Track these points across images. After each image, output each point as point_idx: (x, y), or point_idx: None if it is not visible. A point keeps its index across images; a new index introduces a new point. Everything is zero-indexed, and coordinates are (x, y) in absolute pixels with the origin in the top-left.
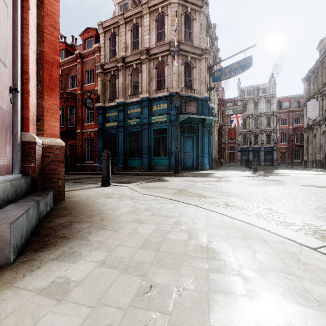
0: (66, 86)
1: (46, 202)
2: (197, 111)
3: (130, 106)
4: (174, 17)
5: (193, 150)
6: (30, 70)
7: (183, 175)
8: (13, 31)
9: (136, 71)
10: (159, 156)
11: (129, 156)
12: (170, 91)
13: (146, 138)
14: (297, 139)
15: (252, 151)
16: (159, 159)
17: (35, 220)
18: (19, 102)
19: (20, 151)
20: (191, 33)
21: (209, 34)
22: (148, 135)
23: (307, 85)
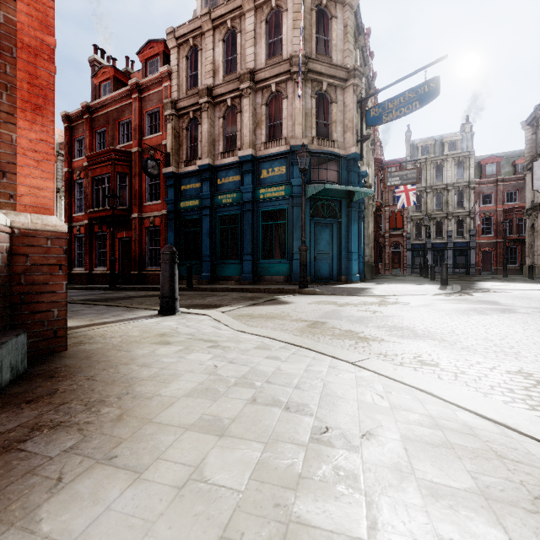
0: (115, 140)
1: None
2: (339, 179)
3: (221, 171)
4: (298, 13)
5: (331, 247)
6: None
7: (314, 293)
8: None
9: (232, 111)
10: (271, 257)
11: (220, 258)
12: (292, 143)
13: (250, 227)
14: (511, 229)
15: (431, 250)
16: (272, 263)
17: None
18: None
19: None
20: (328, 42)
21: (360, 44)
22: (254, 221)
23: (532, 133)
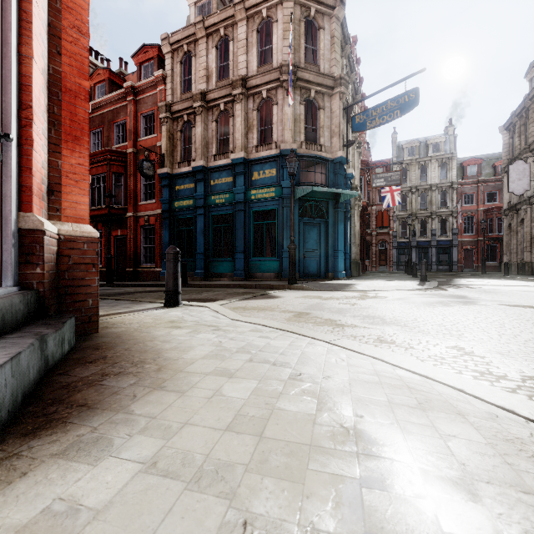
0: (110, 141)
1: (60, 337)
2: (326, 181)
3: (214, 172)
4: (288, 24)
5: (319, 246)
6: (35, 103)
7: (302, 288)
8: (2, 32)
9: (224, 115)
10: (262, 255)
11: (213, 256)
12: (282, 148)
13: (242, 226)
14: (491, 228)
15: (416, 248)
16: (263, 260)
17: (35, 372)
18: (14, 159)
19: (16, 246)
20: (316, 51)
21: (346, 53)
22: (245, 220)
23: (509, 137)
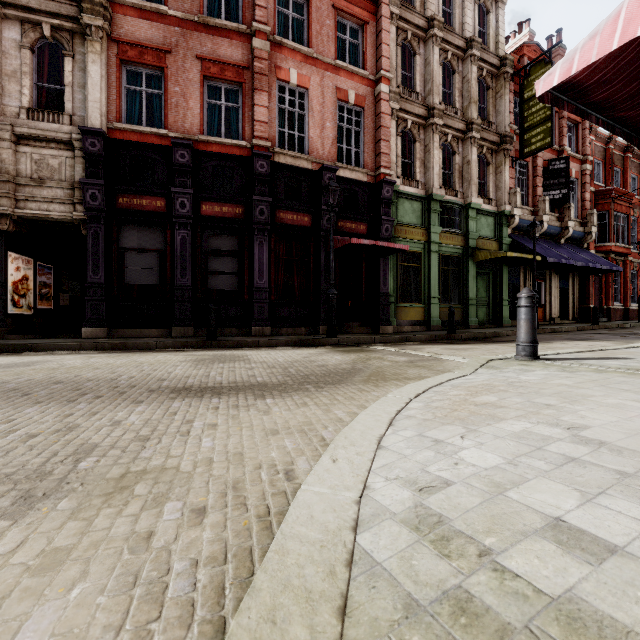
0: None
1: None
2: None
3: None
4: None
5: None
6: None
7: None
8: None
9: None
10: None
11: None
12: None
13: None
14: None
15: None
16: None
17: None
18: None
19: None
20: None
21: None
22: None
23: None
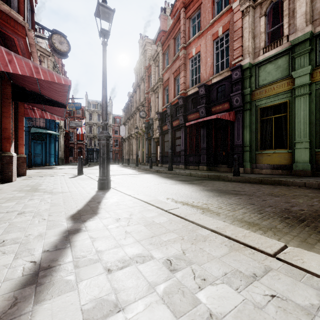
0: None
1: None
2: (45, 126)
3: None
4: None
5: (42, 152)
6: None
7: (35, 169)
8: None
9: None
10: None
11: None
12: None
13: None
14: None
15: (96, 151)
16: None
17: None
18: None
19: None
20: None
21: (56, 70)
22: None
23: (124, 114)
